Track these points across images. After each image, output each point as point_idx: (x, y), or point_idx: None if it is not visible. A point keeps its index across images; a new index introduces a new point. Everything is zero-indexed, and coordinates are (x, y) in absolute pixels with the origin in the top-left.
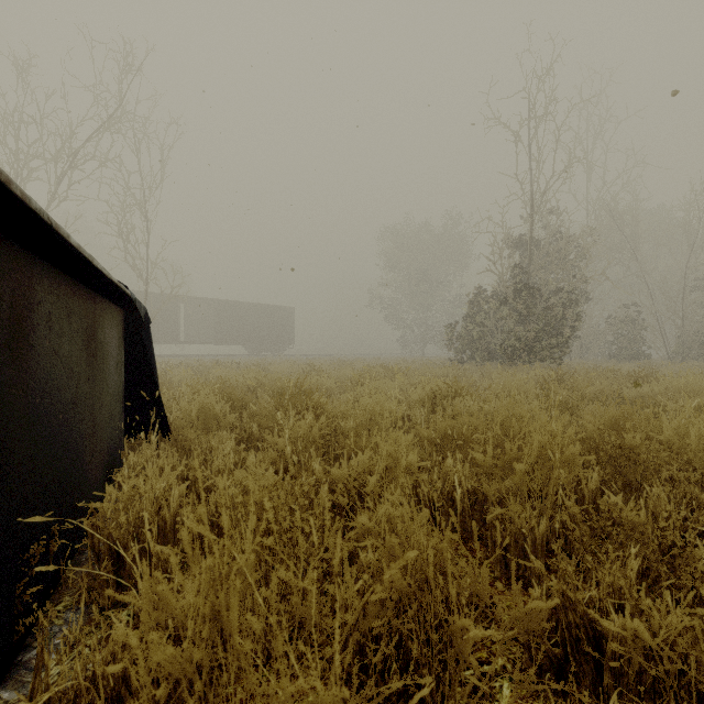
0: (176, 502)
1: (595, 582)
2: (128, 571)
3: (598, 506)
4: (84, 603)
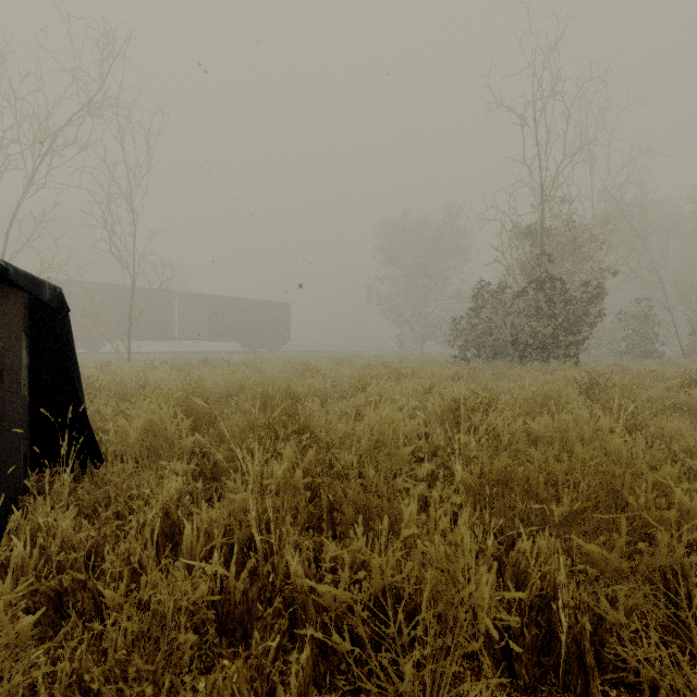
0: None
1: None
2: None
3: None
4: None
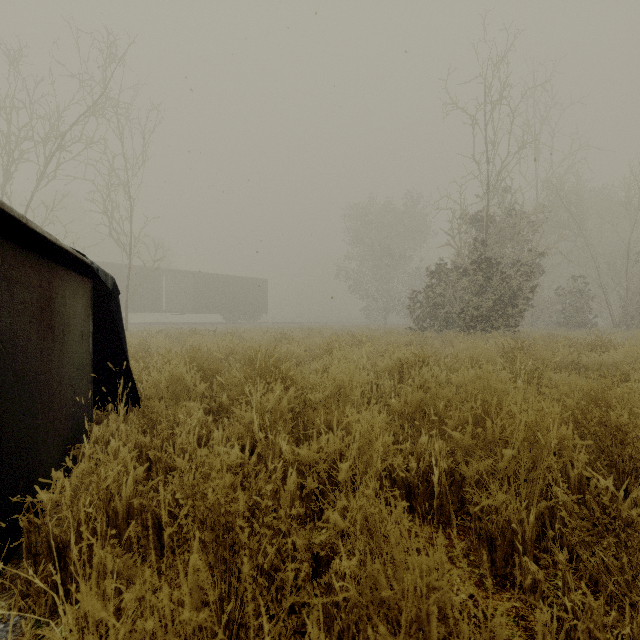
0: (129, 489)
1: (628, 618)
2: (70, 572)
3: (584, 488)
4: (18, 611)
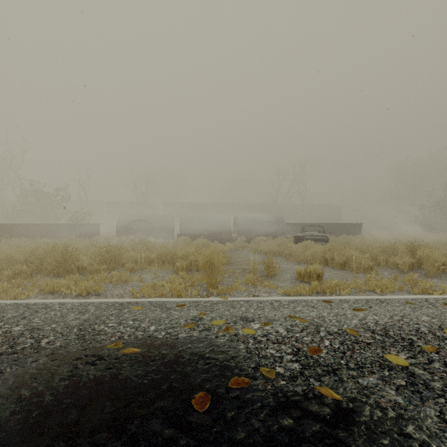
0: None
1: None
2: None
3: None
4: None
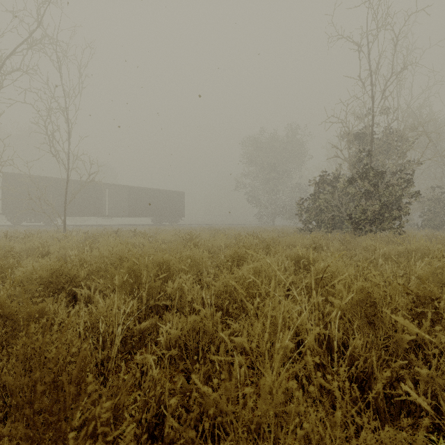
0: None
1: None
2: None
3: None
4: None
